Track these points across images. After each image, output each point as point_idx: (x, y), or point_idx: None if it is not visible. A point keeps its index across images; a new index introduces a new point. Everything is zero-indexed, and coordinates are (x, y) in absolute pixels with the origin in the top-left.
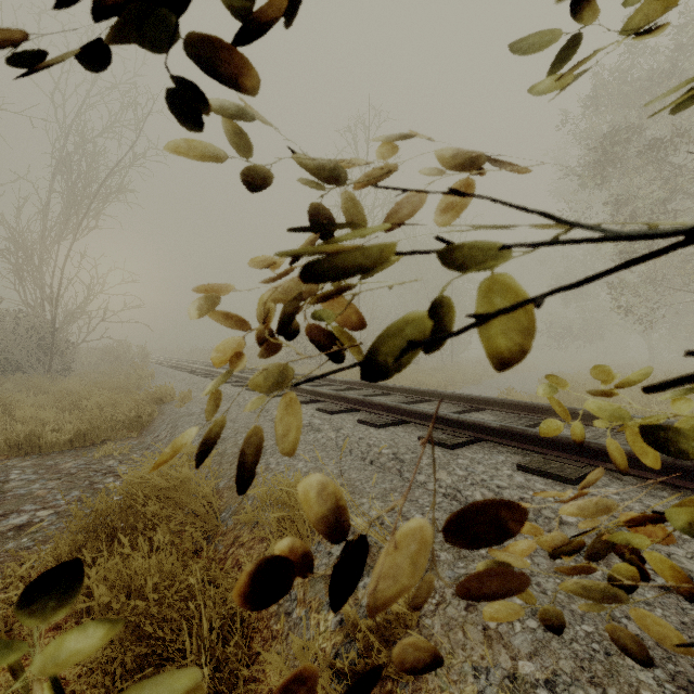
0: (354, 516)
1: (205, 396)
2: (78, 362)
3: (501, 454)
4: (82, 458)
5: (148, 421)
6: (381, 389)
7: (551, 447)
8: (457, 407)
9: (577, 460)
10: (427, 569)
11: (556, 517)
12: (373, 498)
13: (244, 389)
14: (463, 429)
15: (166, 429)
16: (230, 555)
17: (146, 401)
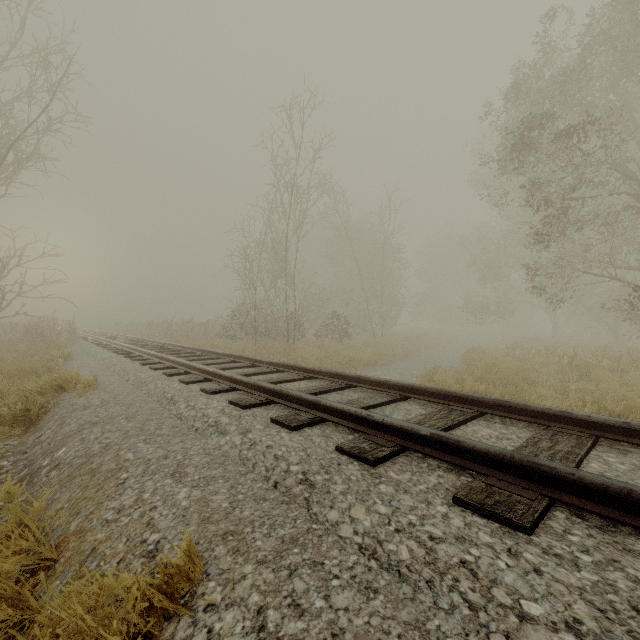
0: (224, 608)
1: (116, 381)
2: None
3: (433, 473)
4: None
5: (38, 414)
6: (307, 372)
7: (492, 465)
8: (383, 395)
9: (526, 487)
10: None
11: (515, 605)
12: (262, 562)
13: (161, 373)
14: (388, 434)
15: (51, 428)
16: None
17: (45, 389)
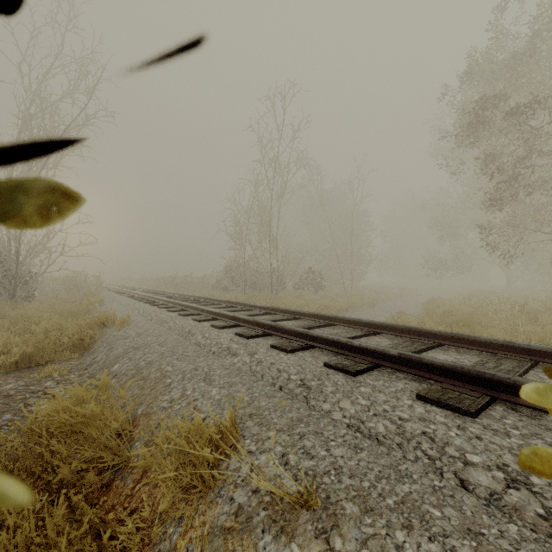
0: (259, 453)
1: (143, 320)
2: (43, 289)
3: (400, 381)
4: (24, 379)
5: (89, 343)
6: (293, 314)
7: (446, 375)
8: (357, 331)
9: (472, 389)
10: (332, 527)
11: (461, 456)
12: (280, 430)
13: (176, 314)
14: (364, 355)
15: (103, 352)
16: (136, 492)
17: (91, 325)
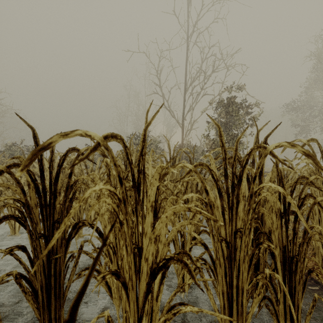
0: None
1: None
2: None
3: None
4: None
5: None
6: None
7: None
8: None
9: None
10: None
11: None
12: None
13: None
14: None
15: None
16: None
17: None
